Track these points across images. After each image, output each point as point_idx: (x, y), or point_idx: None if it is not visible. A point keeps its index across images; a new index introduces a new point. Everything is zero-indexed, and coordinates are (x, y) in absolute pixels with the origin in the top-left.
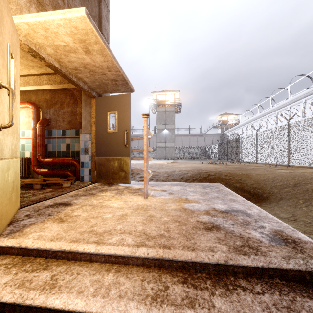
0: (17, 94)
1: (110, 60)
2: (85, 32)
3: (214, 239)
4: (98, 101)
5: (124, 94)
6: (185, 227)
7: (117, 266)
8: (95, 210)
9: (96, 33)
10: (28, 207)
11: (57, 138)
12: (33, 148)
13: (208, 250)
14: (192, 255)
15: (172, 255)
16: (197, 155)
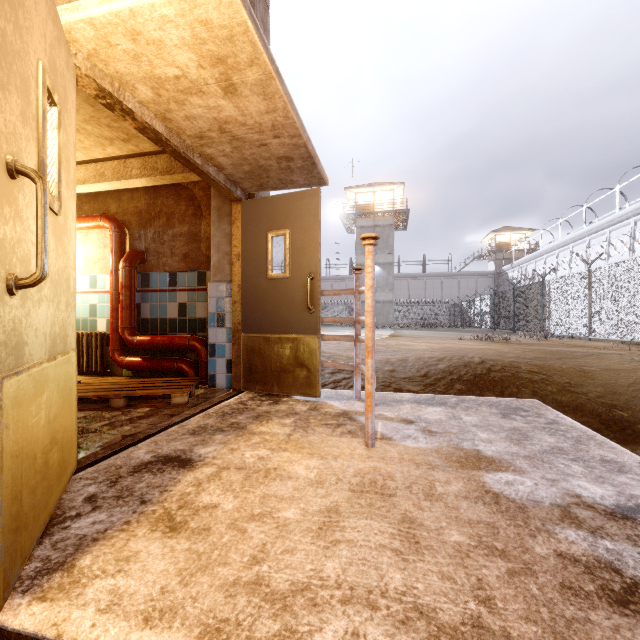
0: (68, 195)
1: (282, 109)
2: (228, 33)
3: None
4: (246, 210)
5: (305, 191)
6: (535, 583)
7: None
8: (252, 485)
9: (253, 33)
10: (95, 468)
11: (161, 290)
12: (112, 313)
13: None
14: None
15: None
16: (443, 319)
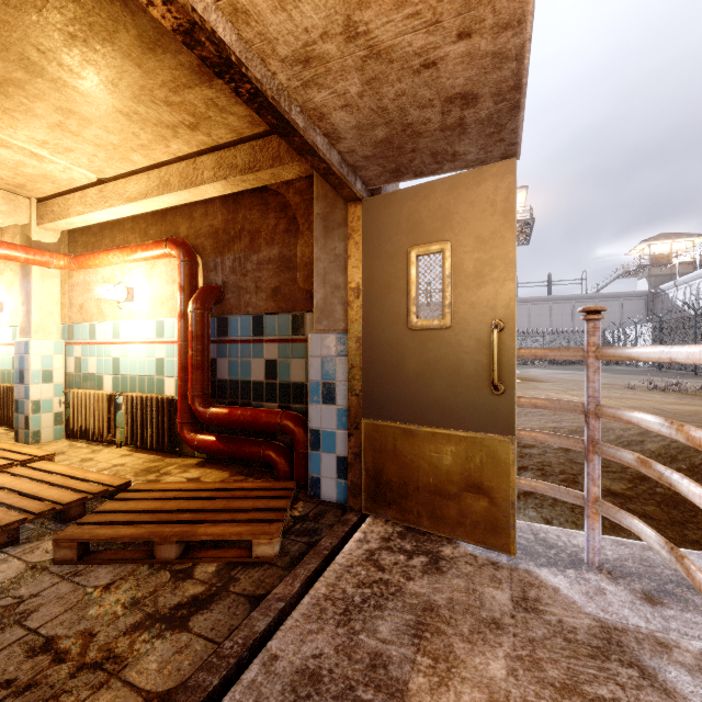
0: None
1: None
2: None
3: None
4: (370, 214)
5: (484, 168)
6: None
7: None
8: None
9: None
10: None
11: (242, 341)
12: (180, 373)
13: None
14: None
15: None
16: None
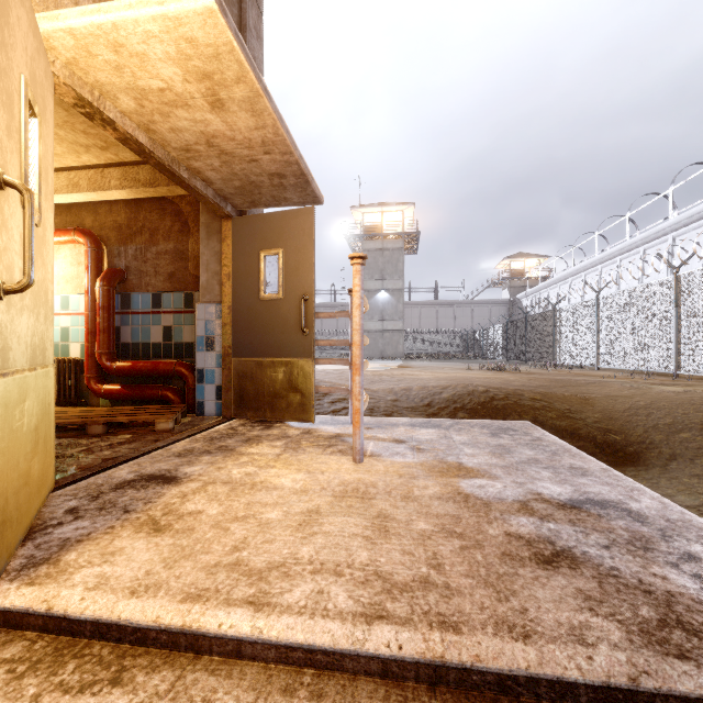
0: (47, 207)
1: (271, 126)
2: (214, 51)
3: (575, 599)
4: (237, 227)
5: (299, 209)
6: (481, 553)
7: (311, 677)
8: (237, 495)
9: (239, 53)
10: (74, 486)
11: (143, 312)
12: (88, 336)
13: (569, 638)
14: (528, 655)
15: (470, 654)
16: (455, 350)
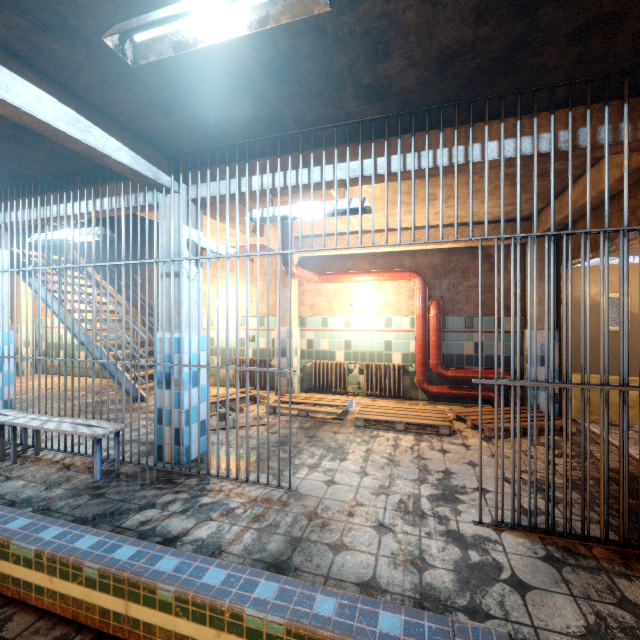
0: None
1: None
2: None
3: None
4: (577, 274)
5: None
6: None
7: None
8: None
9: None
10: None
11: (457, 331)
12: (421, 350)
13: None
14: None
15: None
16: None
